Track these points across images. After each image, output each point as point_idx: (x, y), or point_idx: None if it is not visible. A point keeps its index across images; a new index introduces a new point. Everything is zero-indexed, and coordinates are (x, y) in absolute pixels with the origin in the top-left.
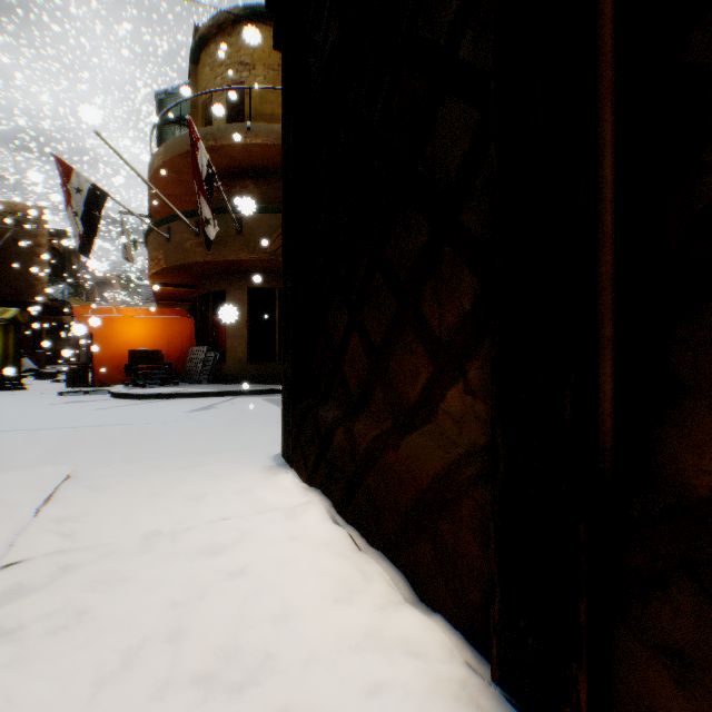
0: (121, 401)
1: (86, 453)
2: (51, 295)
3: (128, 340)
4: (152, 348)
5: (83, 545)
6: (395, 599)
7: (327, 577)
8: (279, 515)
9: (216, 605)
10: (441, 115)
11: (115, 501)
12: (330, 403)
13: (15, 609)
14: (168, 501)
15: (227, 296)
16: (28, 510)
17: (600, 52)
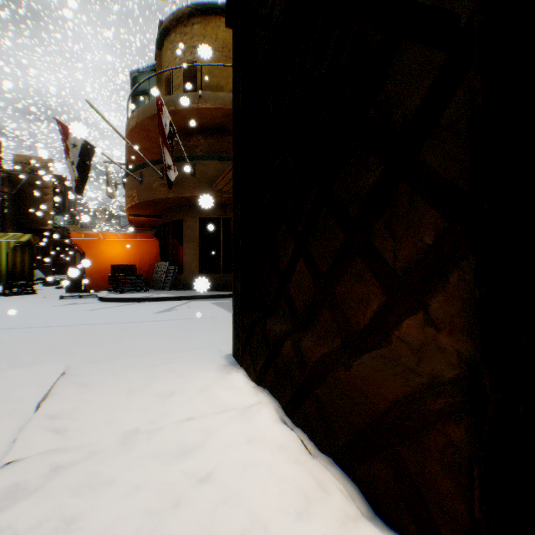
0: (105, 303)
1: (78, 350)
2: (55, 223)
3: (110, 258)
4: (128, 263)
5: (73, 443)
6: (352, 512)
7: (286, 485)
8: (236, 415)
9: (189, 517)
10: (396, 61)
11: (99, 397)
12: (277, 317)
13: (10, 516)
14: (143, 398)
15: (184, 224)
16: (30, 405)
17: None
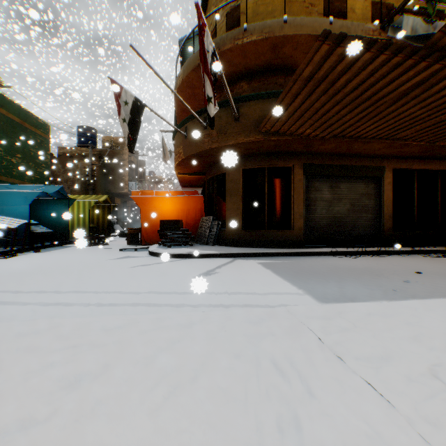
0: (152, 258)
1: None
2: (129, 188)
3: (161, 213)
4: (176, 218)
5: None
6: None
7: None
8: None
9: None
10: None
11: None
12: None
13: None
14: None
15: (226, 177)
16: None
17: None
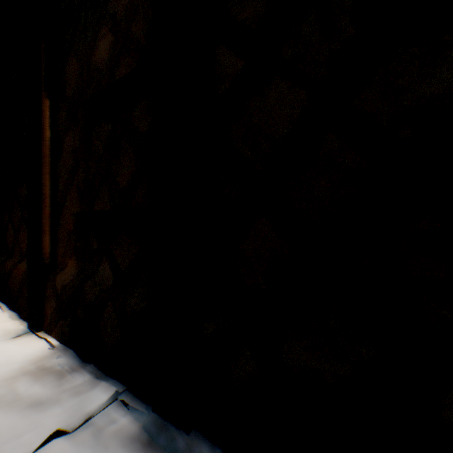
0: None
1: None
2: None
3: None
4: None
5: None
6: (10, 320)
7: None
8: None
9: None
10: None
11: None
12: (4, 254)
13: None
14: None
15: None
16: None
17: (45, 163)
